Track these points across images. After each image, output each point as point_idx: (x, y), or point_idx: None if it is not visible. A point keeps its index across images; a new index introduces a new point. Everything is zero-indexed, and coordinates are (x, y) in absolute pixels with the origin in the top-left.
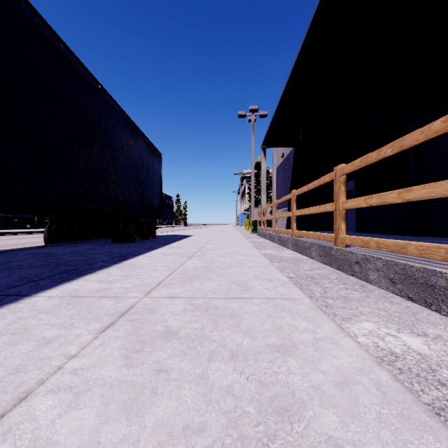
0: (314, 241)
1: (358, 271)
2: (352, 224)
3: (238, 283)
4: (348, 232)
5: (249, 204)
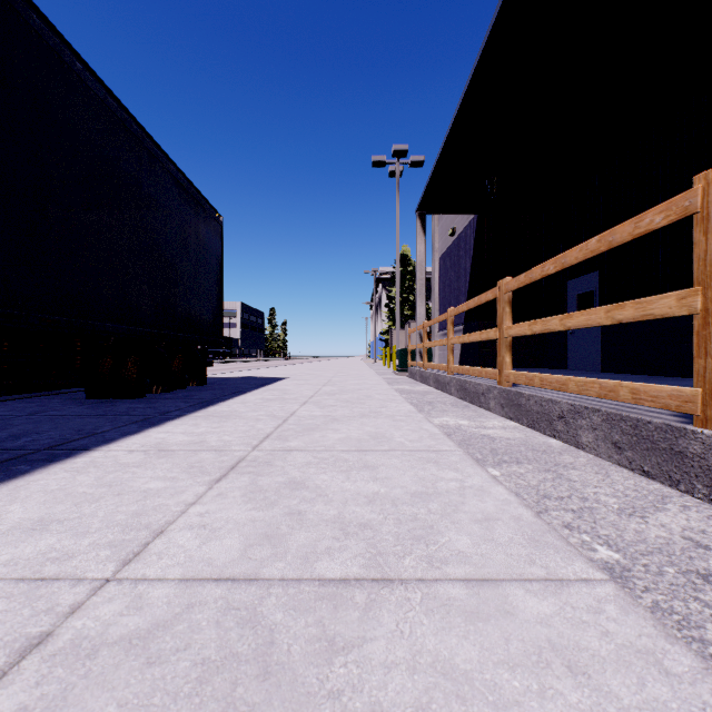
0: (584, 402)
1: None
2: (592, 356)
3: None
4: (584, 371)
5: (389, 323)
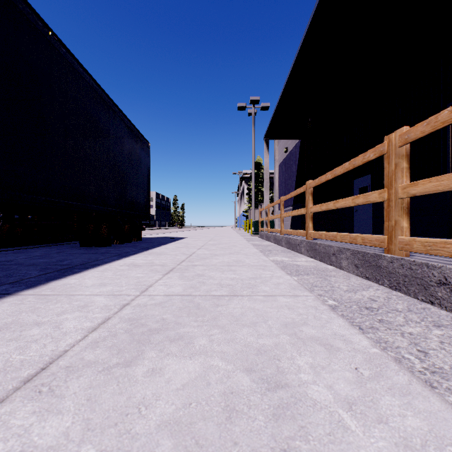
0: (344, 246)
1: (447, 299)
2: (367, 224)
3: (254, 362)
4: (362, 233)
5: (248, 205)
